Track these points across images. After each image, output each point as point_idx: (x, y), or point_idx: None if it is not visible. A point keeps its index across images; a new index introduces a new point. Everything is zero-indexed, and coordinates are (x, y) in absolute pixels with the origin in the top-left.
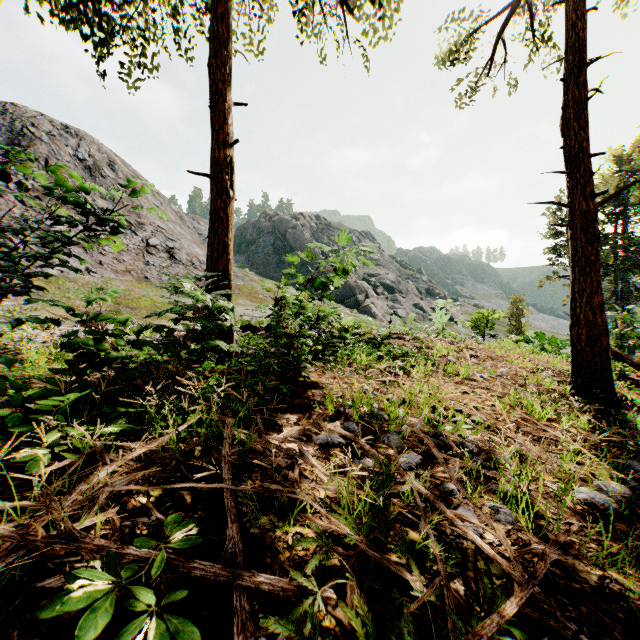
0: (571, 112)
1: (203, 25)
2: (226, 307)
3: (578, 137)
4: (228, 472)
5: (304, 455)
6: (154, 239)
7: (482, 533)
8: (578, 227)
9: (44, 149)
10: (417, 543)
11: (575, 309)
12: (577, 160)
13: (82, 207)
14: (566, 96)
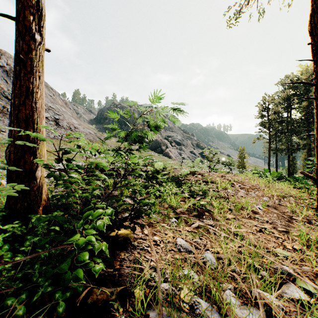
0: (317, 18)
1: None
2: None
3: None
4: None
5: None
6: (46, 113)
7: None
8: None
9: None
10: None
11: None
12: None
13: None
14: (312, 7)
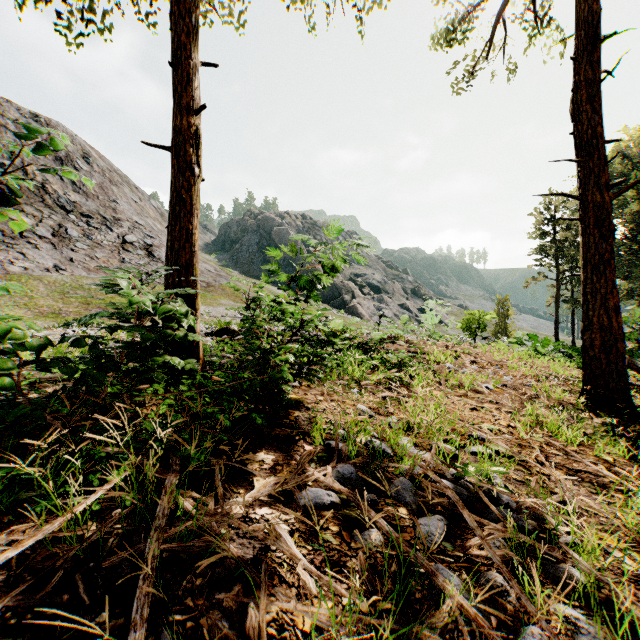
0: (583, 94)
1: None
2: (177, 311)
3: (591, 122)
4: (145, 600)
5: (280, 537)
6: (131, 235)
7: None
8: (590, 221)
9: (10, 138)
10: None
11: (587, 312)
12: (590, 147)
13: None
14: (577, 77)
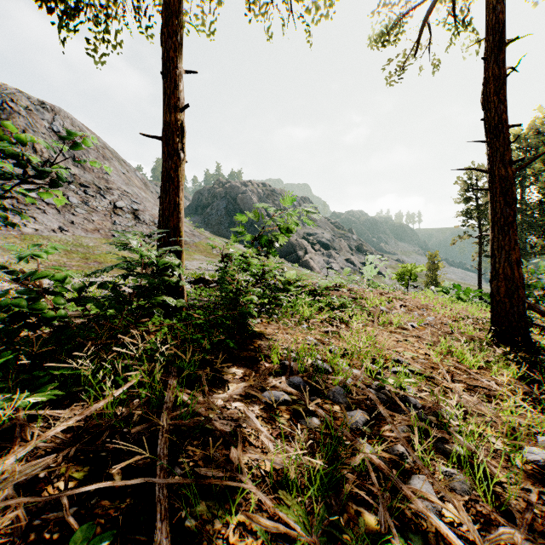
0: (491, 88)
1: (159, 4)
2: (172, 263)
3: (497, 110)
4: (164, 446)
5: (249, 418)
6: (121, 202)
7: (441, 509)
8: (497, 191)
9: (22, 122)
10: (378, 539)
11: (494, 264)
12: (496, 131)
13: (21, 160)
14: (486, 74)
